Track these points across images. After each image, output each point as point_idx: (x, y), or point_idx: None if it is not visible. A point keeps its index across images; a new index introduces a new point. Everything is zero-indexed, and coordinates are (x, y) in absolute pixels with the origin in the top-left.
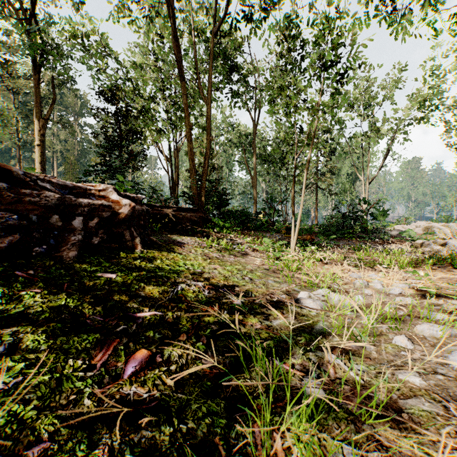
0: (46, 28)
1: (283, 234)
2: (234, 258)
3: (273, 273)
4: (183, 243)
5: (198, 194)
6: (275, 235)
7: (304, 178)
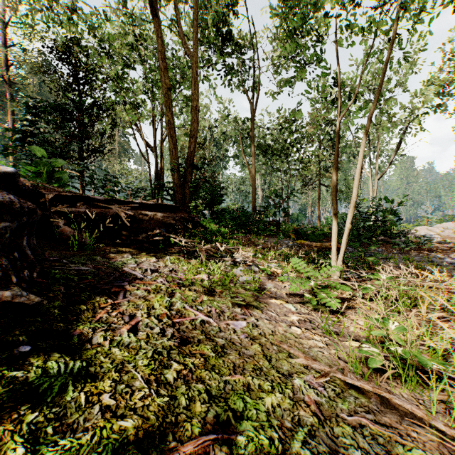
0: (18, 5)
1: (294, 239)
2: (245, 319)
3: (388, 412)
4: (133, 277)
5: (181, 185)
6: (283, 240)
7: (361, 150)
